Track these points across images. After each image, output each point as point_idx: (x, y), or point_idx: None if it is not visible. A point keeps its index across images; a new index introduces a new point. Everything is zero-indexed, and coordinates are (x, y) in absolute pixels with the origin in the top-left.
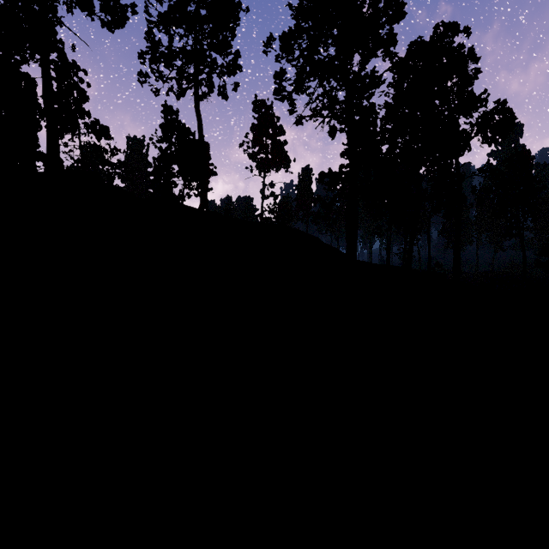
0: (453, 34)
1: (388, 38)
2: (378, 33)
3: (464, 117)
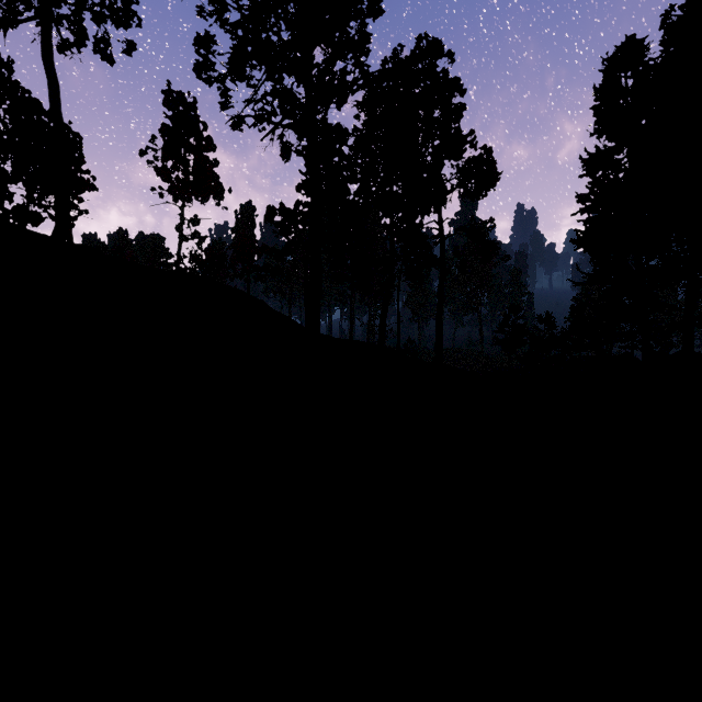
0: (436, 56)
1: (361, 36)
2: (349, 25)
3: (452, 157)
